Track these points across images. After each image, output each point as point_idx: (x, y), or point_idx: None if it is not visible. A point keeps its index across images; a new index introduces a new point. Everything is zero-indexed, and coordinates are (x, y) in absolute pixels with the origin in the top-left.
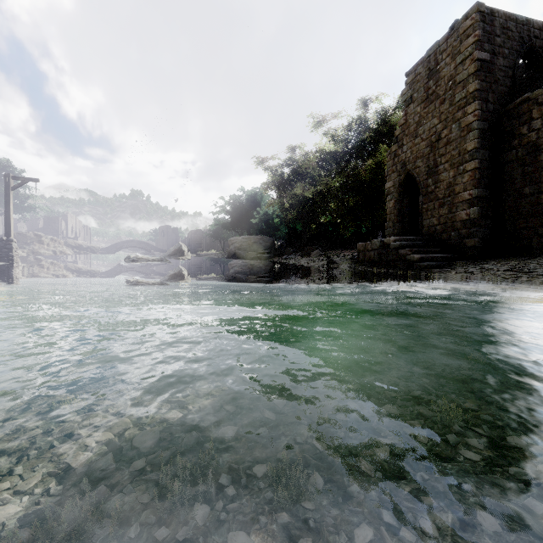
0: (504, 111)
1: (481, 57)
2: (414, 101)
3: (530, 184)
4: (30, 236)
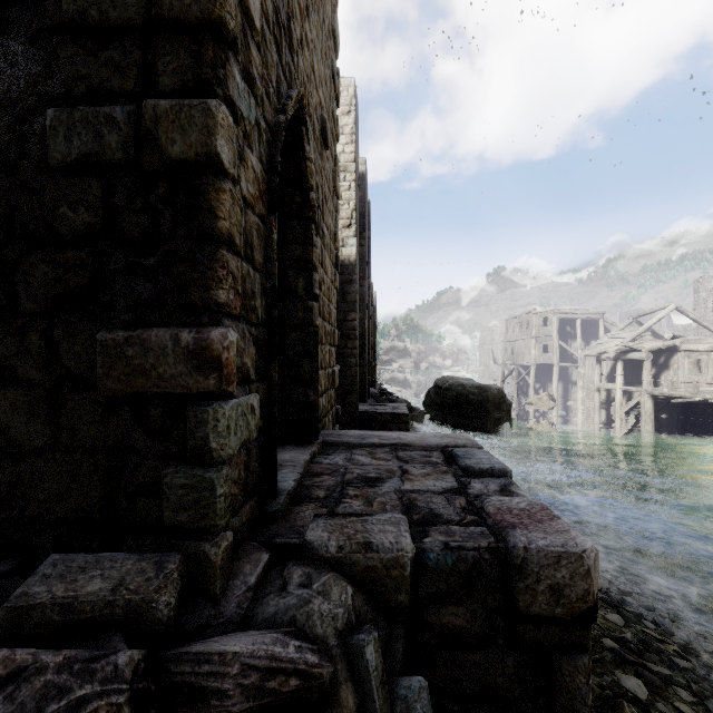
0: None
1: None
2: None
3: None
4: None
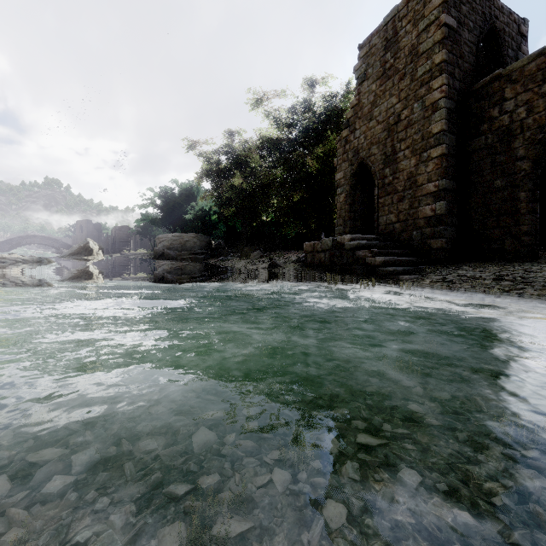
0: (471, 91)
1: (448, 22)
2: (368, 77)
3: (502, 176)
4: None
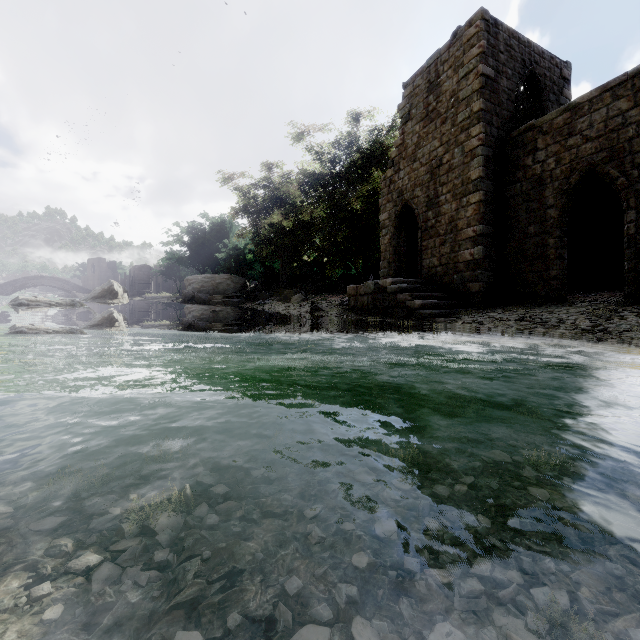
0: (508, 138)
1: (486, 72)
2: (412, 118)
3: (535, 223)
4: None
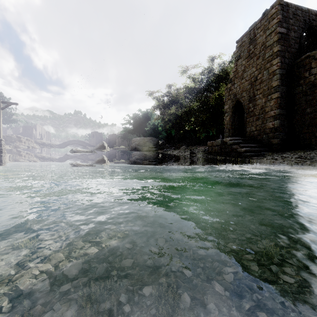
0: (294, 63)
1: (281, 31)
2: (241, 57)
3: (310, 106)
4: (14, 137)
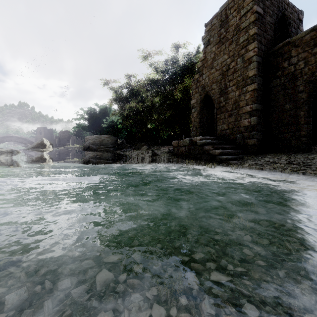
0: (271, 51)
1: (258, 10)
2: (211, 43)
3: (290, 102)
4: None
